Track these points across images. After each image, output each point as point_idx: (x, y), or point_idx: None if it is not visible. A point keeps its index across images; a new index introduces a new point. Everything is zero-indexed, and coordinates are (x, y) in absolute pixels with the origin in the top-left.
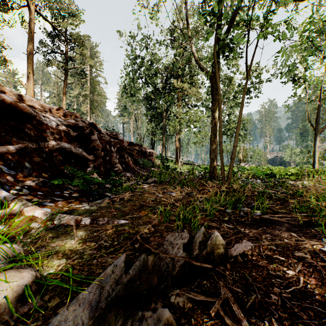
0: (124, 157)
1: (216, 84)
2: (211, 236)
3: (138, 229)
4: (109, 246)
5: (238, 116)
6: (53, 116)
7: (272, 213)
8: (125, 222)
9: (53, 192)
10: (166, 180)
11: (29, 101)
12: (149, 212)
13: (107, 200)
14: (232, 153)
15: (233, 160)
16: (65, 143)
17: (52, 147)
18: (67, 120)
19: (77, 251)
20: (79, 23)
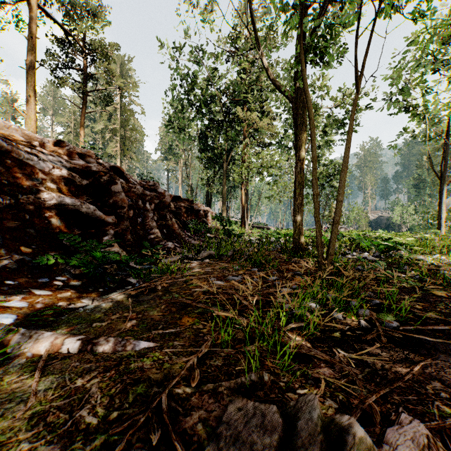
0: (166, 218)
1: (309, 101)
2: (346, 442)
3: (170, 367)
4: (96, 428)
5: (346, 152)
6: (47, 154)
7: (415, 321)
8: (147, 346)
9: (35, 280)
10: (227, 254)
11: (4, 128)
12: (196, 319)
13: (128, 292)
14: (335, 213)
15: (337, 225)
16: (67, 196)
17: (42, 204)
18: (72, 161)
19: (15, 447)
20: (104, 25)
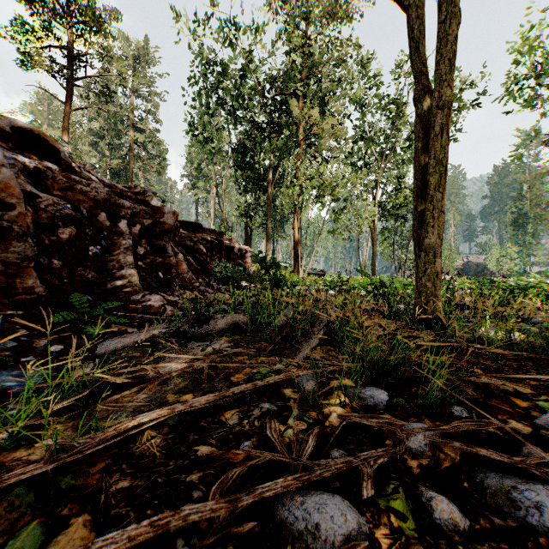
0: (165, 252)
1: None
2: None
3: None
4: None
5: None
6: None
7: None
8: None
9: None
10: (275, 324)
11: None
12: None
13: None
14: None
15: None
16: None
17: None
18: None
19: None
20: None
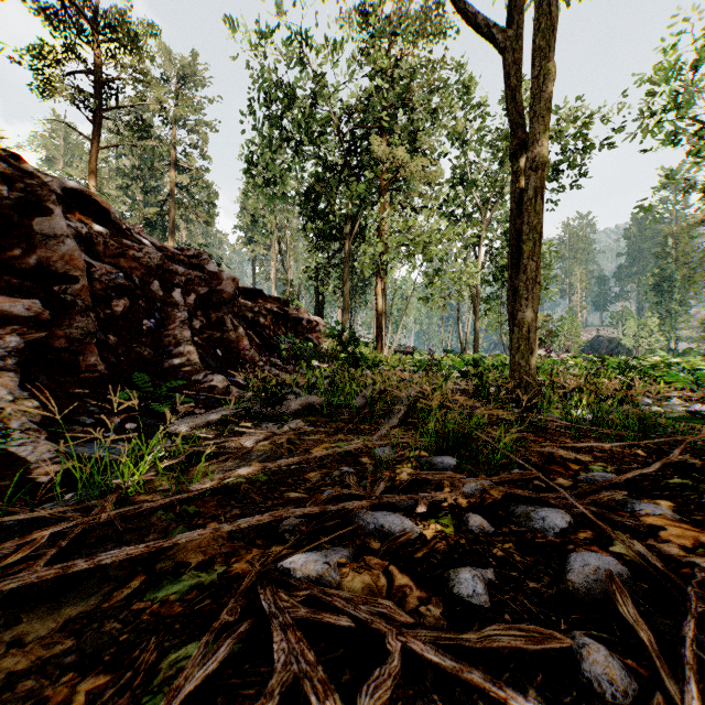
0: (223, 325)
1: None
2: None
3: None
4: None
5: None
6: None
7: None
8: None
9: None
10: (353, 404)
11: None
12: None
13: None
14: None
15: None
16: None
17: None
18: None
19: None
20: None
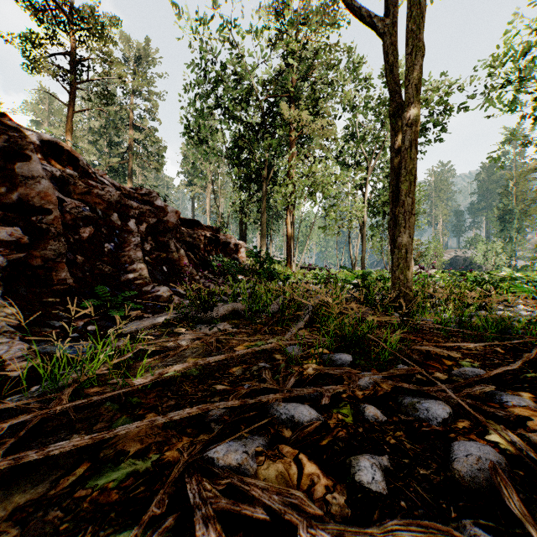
0: (168, 247)
1: None
2: None
3: None
4: None
5: None
6: None
7: None
8: None
9: None
10: (268, 310)
11: None
12: None
13: None
14: None
15: None
16: None
17: None
18: None
19: None
20: None
